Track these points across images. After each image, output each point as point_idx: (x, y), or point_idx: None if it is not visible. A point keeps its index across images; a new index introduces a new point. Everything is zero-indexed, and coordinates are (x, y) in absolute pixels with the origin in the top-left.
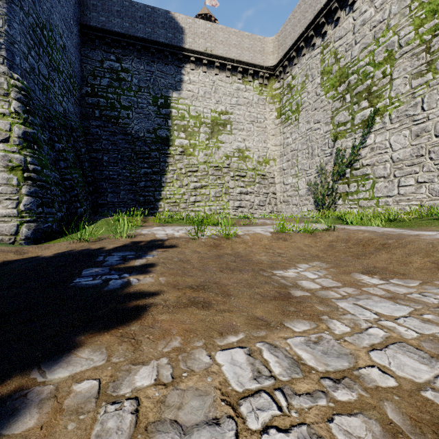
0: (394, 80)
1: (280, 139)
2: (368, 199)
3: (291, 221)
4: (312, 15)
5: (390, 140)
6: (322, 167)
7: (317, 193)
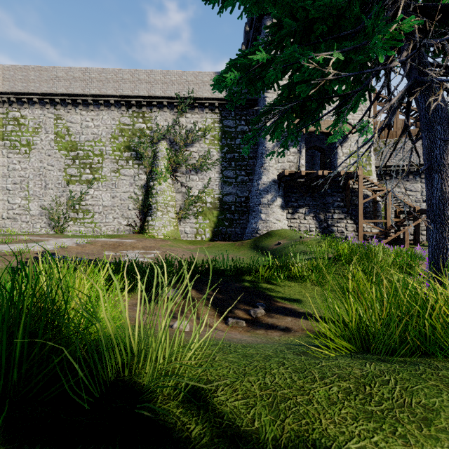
0: (104, 167)
1: (3, 161)
2: (90, 223)
3: (53, 237)
4: (49, 90)
5: (102, 196)
6: (56, 198)
7: (53, 216)
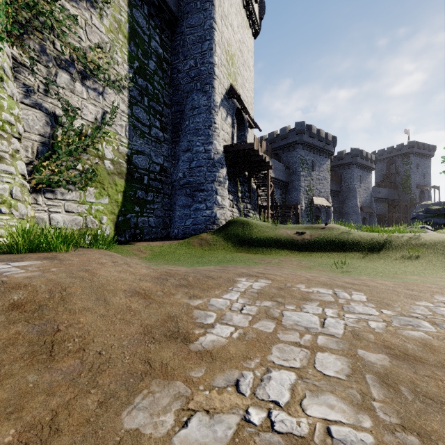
0: None
1: None
2: None
3: None
4: None
5: None
6: None
7: None
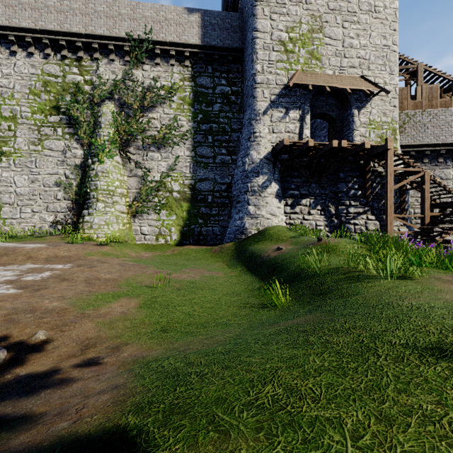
0: (17, 137)
1: None
2: None
3: None
4: None
5: (15, 179)
6: None
7: None
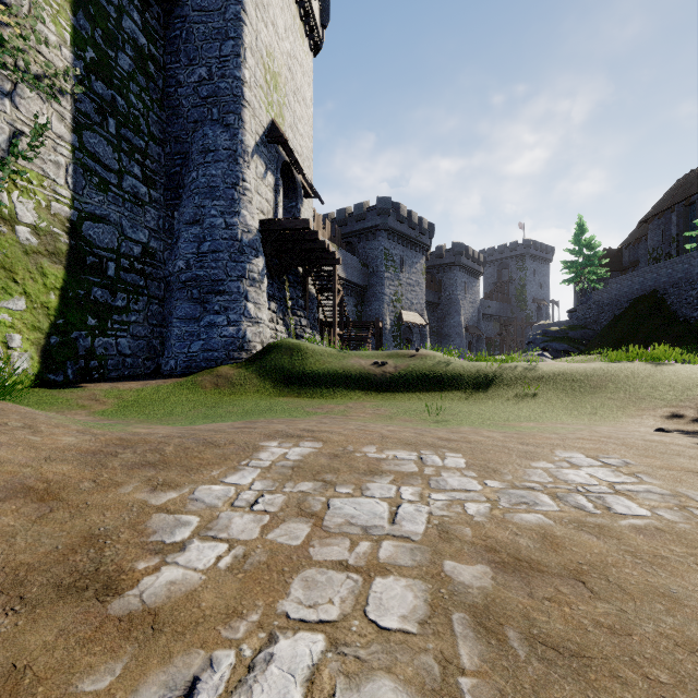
0: None
1: None
2: None
3: None
4: None
5: None
6: None
7: None
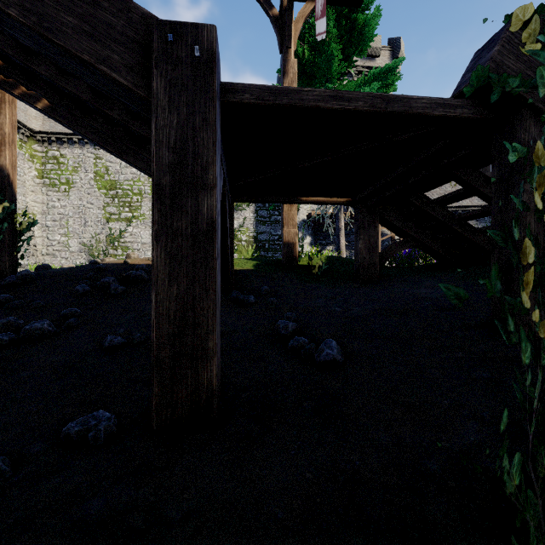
0: (142, 206)
1: (43, 198)
2: None
3: None
4: None
5: (141, 233)
6: (96, 235)
7: (93, 252)
